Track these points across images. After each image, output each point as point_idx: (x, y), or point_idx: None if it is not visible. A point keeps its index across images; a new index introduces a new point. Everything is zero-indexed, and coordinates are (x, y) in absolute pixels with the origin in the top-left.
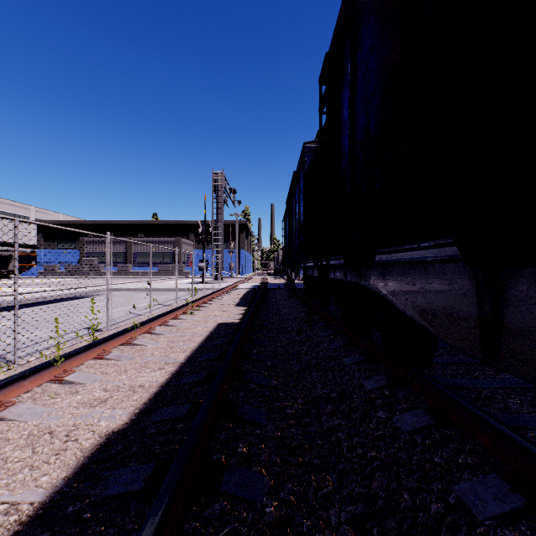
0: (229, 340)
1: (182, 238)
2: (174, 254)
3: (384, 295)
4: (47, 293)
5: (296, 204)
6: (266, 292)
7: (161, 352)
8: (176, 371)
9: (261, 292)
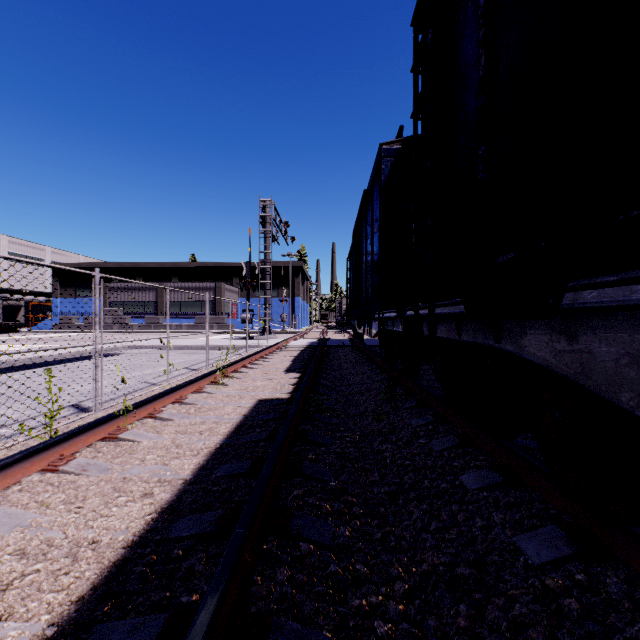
0: (269, 434)
1: (224, 283)
2: (214, 303)
3: (574, 375)
4: (47, 352)
5: (368, 234)
6: (327, 351)
7: (158, 455)
8: (169, 503)
9: (320, 352)
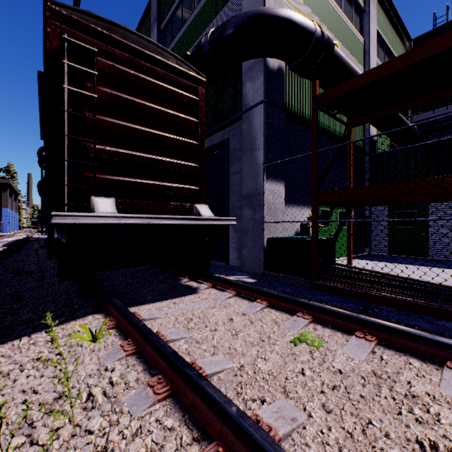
0: None
1: None
2: None
3: None
4: None
5: None
6: (27, 242)
7: None
8: None
9: (22, 241)
